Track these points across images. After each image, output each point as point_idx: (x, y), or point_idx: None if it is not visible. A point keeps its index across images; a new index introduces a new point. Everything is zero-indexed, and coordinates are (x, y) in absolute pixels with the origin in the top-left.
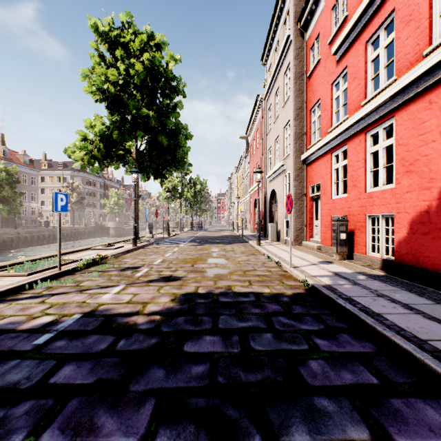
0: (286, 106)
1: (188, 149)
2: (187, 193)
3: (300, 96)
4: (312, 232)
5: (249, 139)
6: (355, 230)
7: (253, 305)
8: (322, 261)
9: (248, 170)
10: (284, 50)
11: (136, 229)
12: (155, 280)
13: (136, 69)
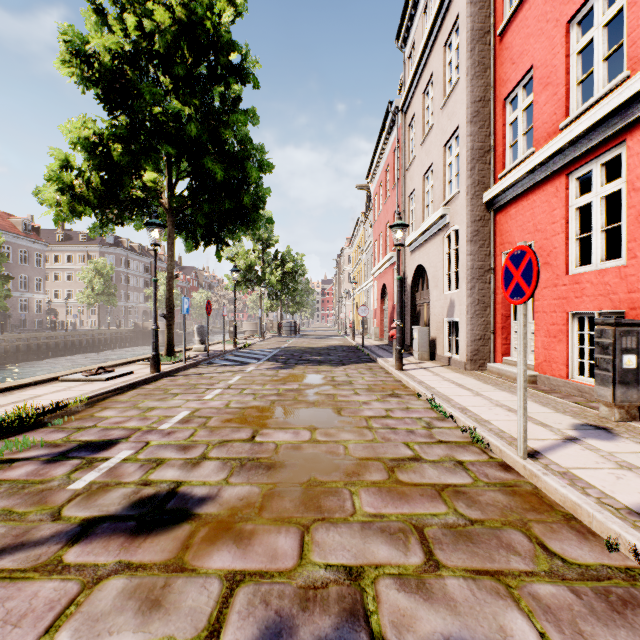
0: (449, 102)
1: (266, 193)
2: (271, 276)
3: (480, 75)
4: (507, 345)
5: (371, 188)
6: None
7: None
8: (579, 425)
9: (370, 239)
10: None
11: (169, 336)
12: (106, 519)
13: (157, 20)
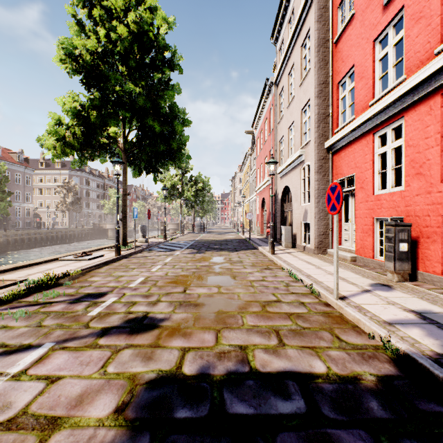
0: (304, 83)
1: (186, 139)
2: (188, 192)
3: (323, 67)
4: (340, 238)
5: (255, 133)
6: (419, 238)
7: (310, 442)
8: (374, 284)
9: (254, 167)
10: (302, 15)
11: (124, 232)
12: (114, 327)
13: (119, 33)
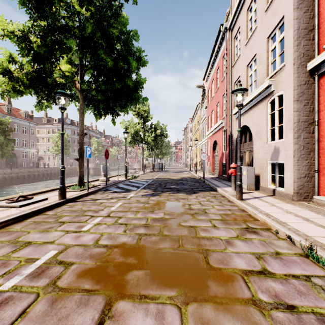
0: (274, 3)
1: (143, 81)
2: (148, 137)
3: None
4: None
5: (205, 86)
6: None
7: None
8: None
9: (205, 115)
10: None
11: (80, 172)
12: None
13: None
